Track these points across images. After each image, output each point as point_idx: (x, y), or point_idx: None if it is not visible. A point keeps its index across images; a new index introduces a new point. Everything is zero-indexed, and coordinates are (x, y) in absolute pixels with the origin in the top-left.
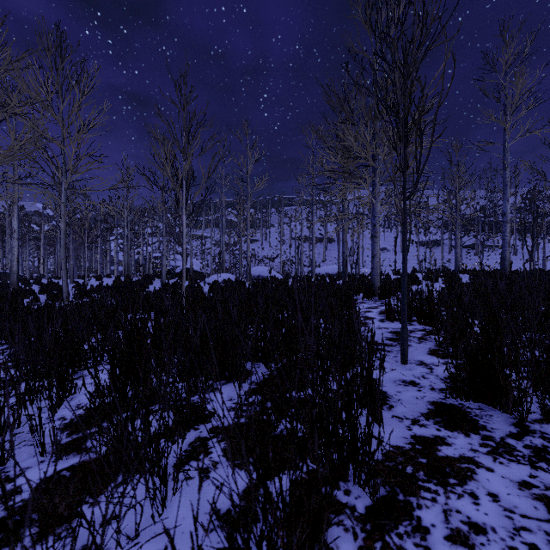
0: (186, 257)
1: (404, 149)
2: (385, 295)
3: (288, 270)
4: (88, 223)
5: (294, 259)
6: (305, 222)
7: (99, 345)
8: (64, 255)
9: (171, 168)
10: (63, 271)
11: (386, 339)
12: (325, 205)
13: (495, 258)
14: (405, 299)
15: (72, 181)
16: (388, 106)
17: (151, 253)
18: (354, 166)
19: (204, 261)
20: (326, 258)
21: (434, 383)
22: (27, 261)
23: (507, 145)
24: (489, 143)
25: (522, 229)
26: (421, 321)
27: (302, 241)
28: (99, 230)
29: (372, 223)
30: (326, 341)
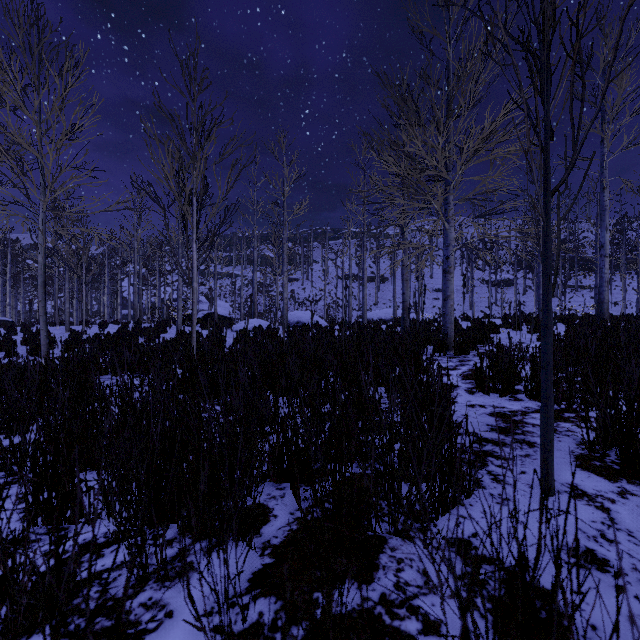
0: (212, 299)
1: (546, 103)
2: (462, 349)
3: (333, 314)
4: (86, 256)
5: (340, 302)
6: (354, 257)
7: (26, 443)
8: (43, 297)
9: (174, 178)
10: (40, 318)
11: (490, 428)
12: (377, 238)
13: (578, 300)
14: (549, 376)
15: (54, 201)
16: (511, 36)
17: (171, 295)
18: (422, 177)
19: (234, 304)
20: (379, 300)
21: (639, 561)
22: (22, 304)
23: (606, 160)
24: (582, 158)
25: (610, 267)
26: (533, 395)
27: (350, 279)
28: (106, 267)
29: (444, 255)
30: (402, 447)
